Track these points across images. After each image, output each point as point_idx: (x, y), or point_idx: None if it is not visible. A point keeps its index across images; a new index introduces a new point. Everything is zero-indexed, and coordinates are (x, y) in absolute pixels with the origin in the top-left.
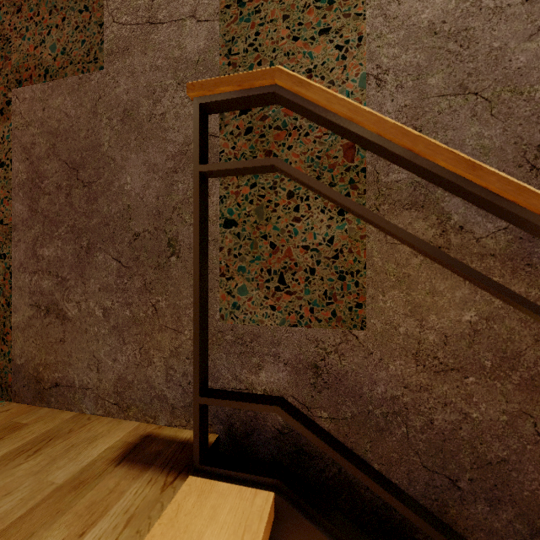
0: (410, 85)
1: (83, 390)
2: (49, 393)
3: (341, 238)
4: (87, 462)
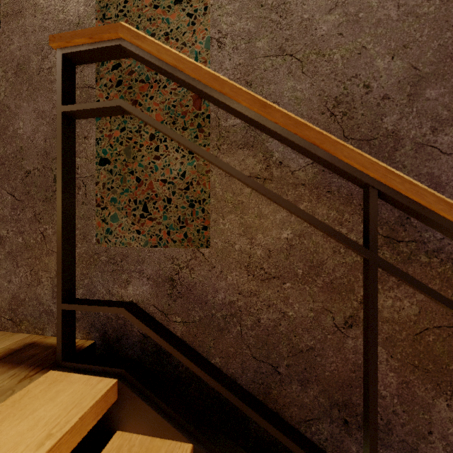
0: (243, 47)
1: None
2: None
3: (191, 173)
4: None
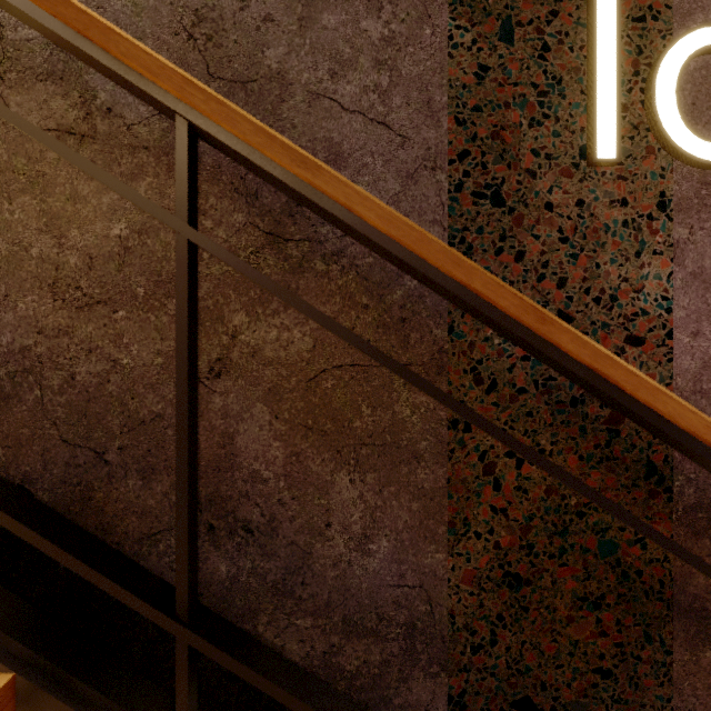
0: None
1: None
2: None
3: None
4: None
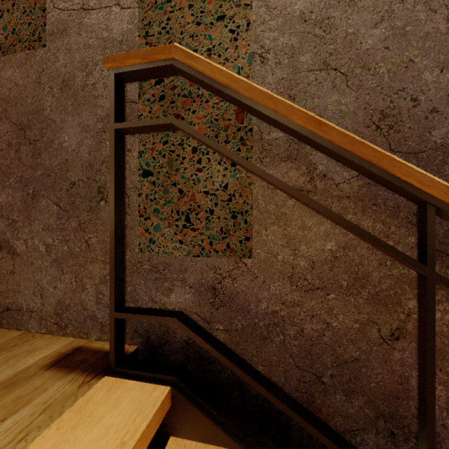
0: (286, 62)
1: (29, 313)
2: (1, 316)
3: (233, 185)
4: (22, 368)
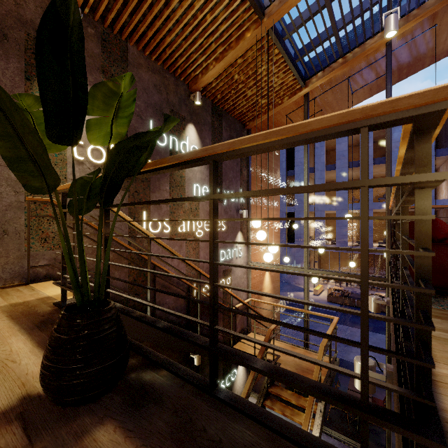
0: None
1: None
2: None
3: None
4: None
